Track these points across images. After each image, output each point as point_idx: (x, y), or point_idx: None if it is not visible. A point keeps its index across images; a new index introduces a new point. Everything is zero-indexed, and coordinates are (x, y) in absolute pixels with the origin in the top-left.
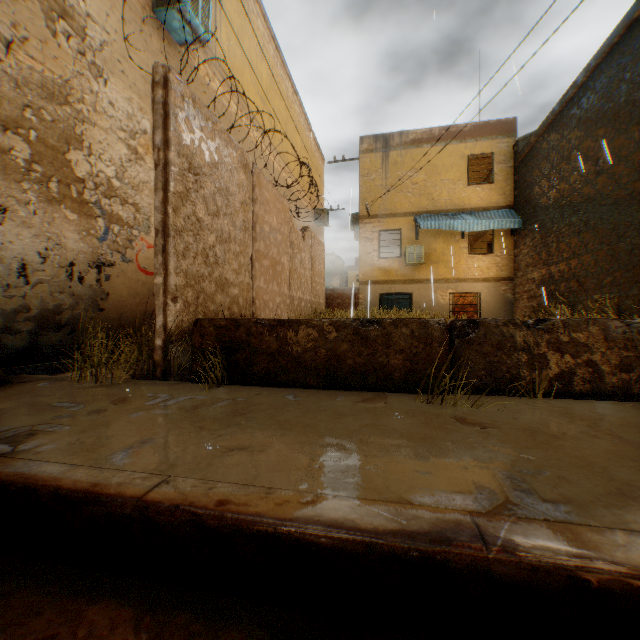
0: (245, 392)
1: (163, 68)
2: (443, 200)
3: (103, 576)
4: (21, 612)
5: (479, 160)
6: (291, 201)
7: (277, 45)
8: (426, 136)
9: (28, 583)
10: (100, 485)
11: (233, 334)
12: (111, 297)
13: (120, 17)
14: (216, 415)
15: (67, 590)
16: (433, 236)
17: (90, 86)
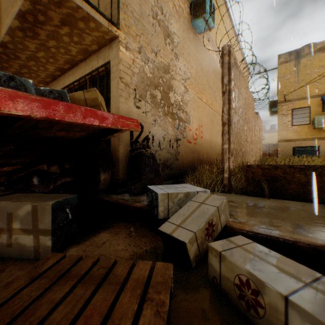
0: (291, 203)
1: (228, 46)
2: None
3: None
4: None
5: None
6: None
7: (230, 18)
8: None
9: None
10: None
11: (272, 172)
12: (179, 154)
13: (182, 29)
14: (305, 215)
15: None
16: None
17: (174, 63)
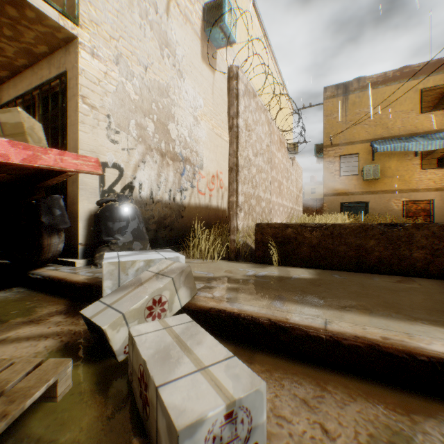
0: (299, 271)
1: (235, 68)
2: (396, 127)
3: (316, 370)
4: (290, 381)
5: (429, 91)
6: None
7: (266, 33)
8: (380, 79)
9: (277, 367)
10: (290, 319)
11: (284, 233)
12: (186, 209)
13: (189, 39)
14: (302, 284)
15: (303, 374)
16: (387, 156)
17: (177, 84)
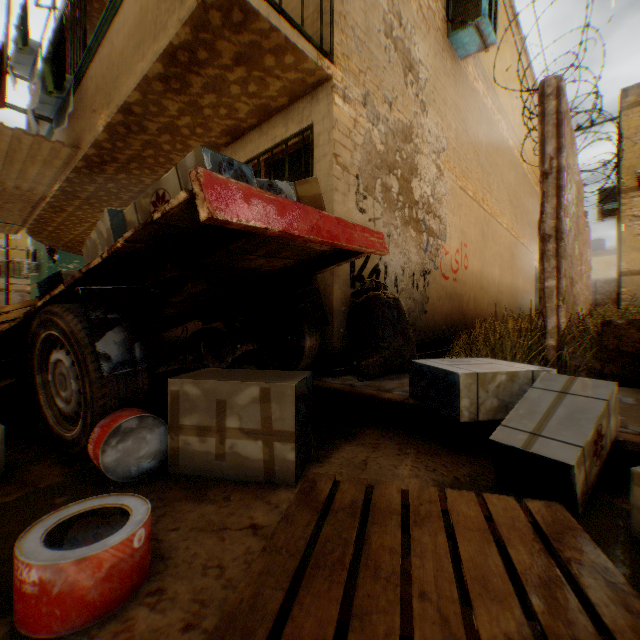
0: None
1: (554, 79)
2: None
3: None
4: None
5: None
6: (525, 188)
7: (517, 21)
8: None
9: None
10: None
11: None
12: (428, 301)
13: (432, 53)
14: None
15: None
16: None
17: (420, 121)
